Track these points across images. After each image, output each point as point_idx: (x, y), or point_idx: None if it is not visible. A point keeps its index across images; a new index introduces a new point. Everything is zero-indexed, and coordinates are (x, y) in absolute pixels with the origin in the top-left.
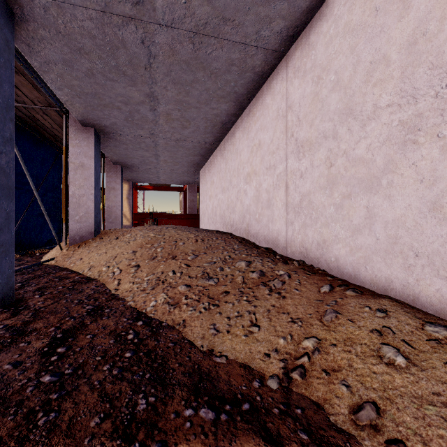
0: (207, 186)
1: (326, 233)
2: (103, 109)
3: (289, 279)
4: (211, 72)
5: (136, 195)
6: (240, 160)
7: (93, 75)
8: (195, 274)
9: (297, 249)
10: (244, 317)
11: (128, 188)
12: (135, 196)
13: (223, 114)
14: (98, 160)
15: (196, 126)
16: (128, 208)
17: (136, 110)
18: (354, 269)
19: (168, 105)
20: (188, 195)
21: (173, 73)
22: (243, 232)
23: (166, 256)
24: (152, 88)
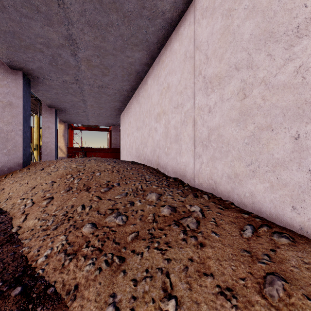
0: (125, 127)
1: (238, 167)
2: (25, 51)
3: (203, 217)
4: (124, 16)
5: (72, 134)
6: (151, 103)
7: (5, 8)
8: (105, 209)
9: (205, 181)
10: (154, 280)
11: (63, 127)
12: (71, 134)
13: (137, 63)
14: (27, 100)
15: (114, 74)
16: (63, 143)
17: (58, 54)
18: (276, 208)
19: (87, 51)
20: (112, 134)
21: (87, 13)
22: (154, 164)
23: (81, 187)
24: (69, 30)
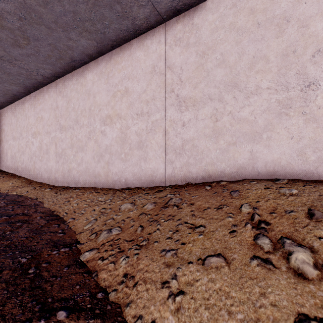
0: None
1: (18, 164)
2: None
3: (2, 177)
4: None
5: None
6: None
7: None
8: None
9: (13, 170)
10: None
11: None
12: None
13: None
14: None
15: None
16: None
17: None
18: (22, 173)
19: None
20: None
21: None
22: None
23: None
24: None
